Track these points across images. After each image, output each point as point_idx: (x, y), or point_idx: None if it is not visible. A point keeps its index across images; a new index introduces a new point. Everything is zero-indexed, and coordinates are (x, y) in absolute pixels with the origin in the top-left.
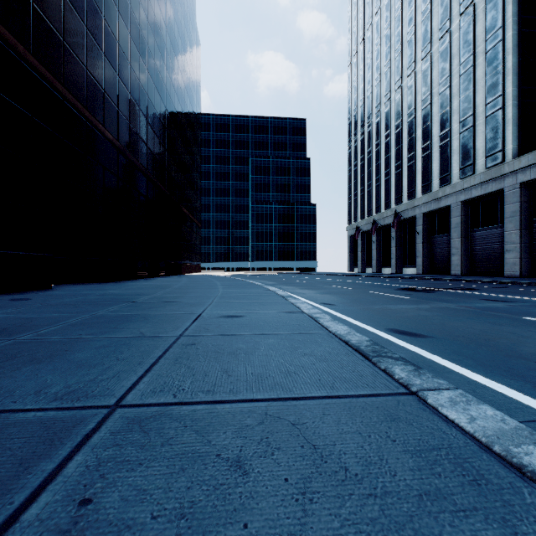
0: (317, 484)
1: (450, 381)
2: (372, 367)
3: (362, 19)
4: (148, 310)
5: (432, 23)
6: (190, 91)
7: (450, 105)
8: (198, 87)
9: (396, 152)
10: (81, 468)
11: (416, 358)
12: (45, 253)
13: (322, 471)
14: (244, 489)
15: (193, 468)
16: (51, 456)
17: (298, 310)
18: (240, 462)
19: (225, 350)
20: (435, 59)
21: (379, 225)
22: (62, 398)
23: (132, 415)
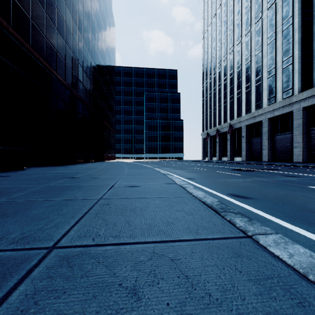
0: (190, 307)
1: (270, 227)
2: (221, 218)
3: (210, 11)
4: (81, 182)
5: (251, 14)
6: (109, 52)
7: (261, 61)
8: (114, 50)
9: (230, 89)
10: (21, 296)
11: (247, 212)
12: (20, 148)
13: (192, 296)
14: (138, 312)
15: (101, 295)
16: (1, 287)
17: (173, 182)
18: (135, 290)
19: (128, 208)
20: (253, 35)
21: (220, 132)
22: (17, 242)
23: (63, 254)
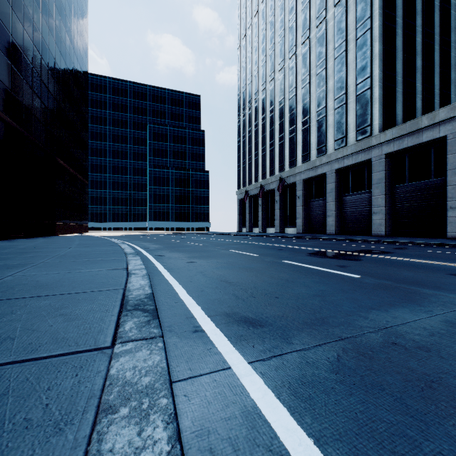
0: None
1: None
2: None
3: (250, 7)
4: None
5: (310, 12)
6: (71, 30)
7: (326, 84)
8: (84, 33)
9: (279, 125)
10: None
11: None
12: None
13: None
14: None
15: None
16: None
17: None
18: None
19: None
20: (313, 44)
21: (265, 190)
22: None
23: None
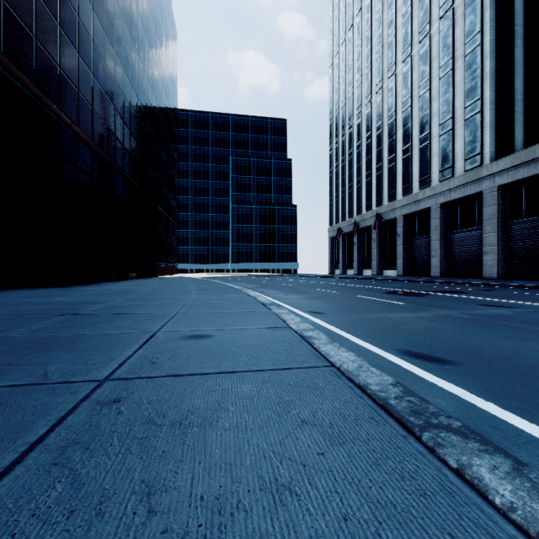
0: None
1: None
2: (430, 459)
3: (343, 20)
4: (86, 327)
5: (412, 26)
6: (166, 82)
7: (430, 107)
8: (175, 79)
9: (377, 153)
10: None
11: (464, 407)
12: None
13: None
14: None
15: None
16: None
17: (284, 324)
18: None
19: (166, 416)
20: (415, 62)
21: (360, 227)
22: None
23: None
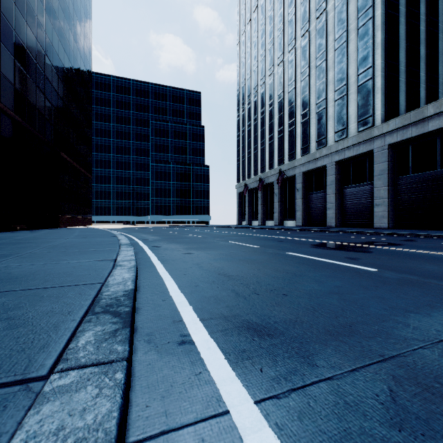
0: None
1: None
2: None
3: (249, 3)
4: None
5: (310, 5)
6: (74, 28)
7: (326, 76)
8: (88, 31)
9: (279, 118)
10: None
11: None
12: None
13: None
14: None
15: None
16: None
17: None
18: None
19: None
20: (312, 36)
21: (264, 183)
22: None
23: None
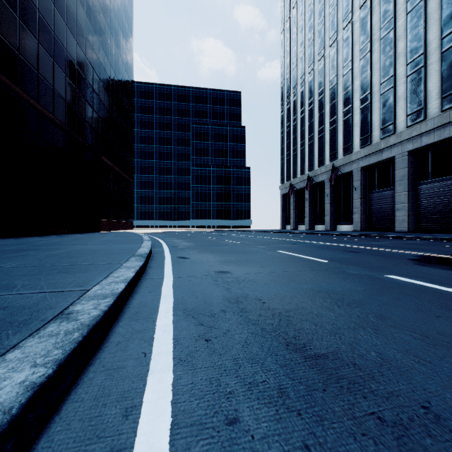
0: None
1: None
2: None
3: None
4: None
5: None
6: (115, 33)
7: (394, 48)
8: (130, 37)
9: (331, 107)
10: None
11: None
12: None
13: None
14: None
15: None
16: None
17: None
18: None
19: None
20: (375, 4)
21: (313, 183)
22: None
23: None
